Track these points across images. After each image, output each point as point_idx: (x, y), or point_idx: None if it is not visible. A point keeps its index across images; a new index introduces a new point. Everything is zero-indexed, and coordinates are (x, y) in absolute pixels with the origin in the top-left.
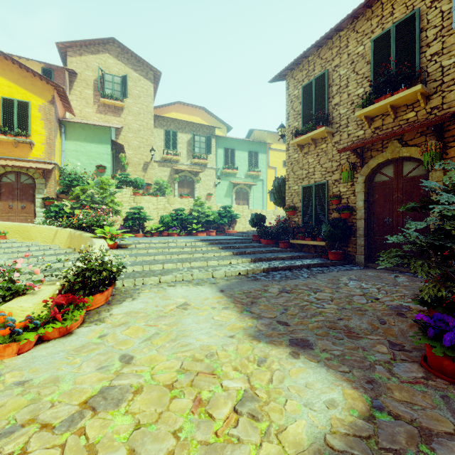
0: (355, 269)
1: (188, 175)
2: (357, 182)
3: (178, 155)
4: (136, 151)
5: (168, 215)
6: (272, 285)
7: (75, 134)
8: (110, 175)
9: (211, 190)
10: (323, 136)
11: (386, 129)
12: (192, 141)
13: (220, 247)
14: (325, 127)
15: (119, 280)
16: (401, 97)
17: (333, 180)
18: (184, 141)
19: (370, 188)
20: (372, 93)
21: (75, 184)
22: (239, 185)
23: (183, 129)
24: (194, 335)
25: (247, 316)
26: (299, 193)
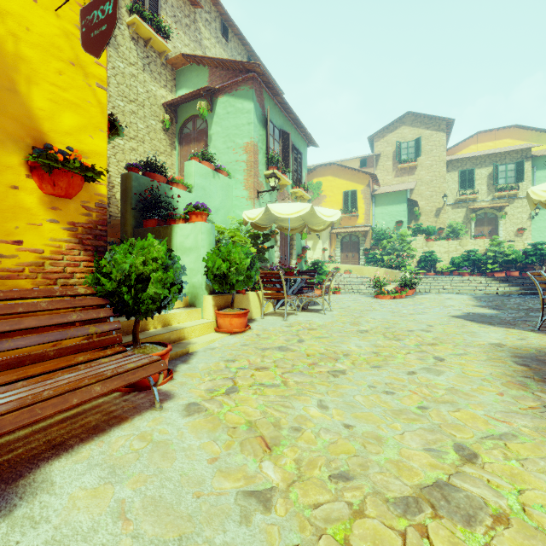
0: None
1: (488, 211)
2: None
3: (475, 193)
4: (428, 200)
5: (458, 256)
6: (517, 299)
7: (381, 201)
8: (406, 227)
9: (524, 223)
10: None
11: None
12: (493, 174)
13: (500, 281)
14: None
15: (417, 289)
16: None
17: None
18: (483, 176)
19: None
20: None
21: (382, 238)
22: None
23: (482, 164)
24: (448, 303)
25: (480, 303)
26: None
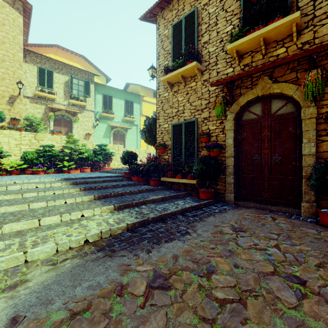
0: (229, 210)
1: (65, 114)
2: (226, 119)
3: (54, 94)
4: None
5: (32, 151)
6: (137, 265)
7: None
8: None
9: (90, 130)
10: (192, 74)
11: (255, 66)
12: (69, 82)
13: (81, 188)
14: (196, 62)
15: None
16: (277, 26)
17: (202, 118)
18: (61, 82)
19: (238, 126)
20: (243, 26)
21: None
22: (117, 128)
23: (60, 70)
24: None
25: None
26: (169, 131)
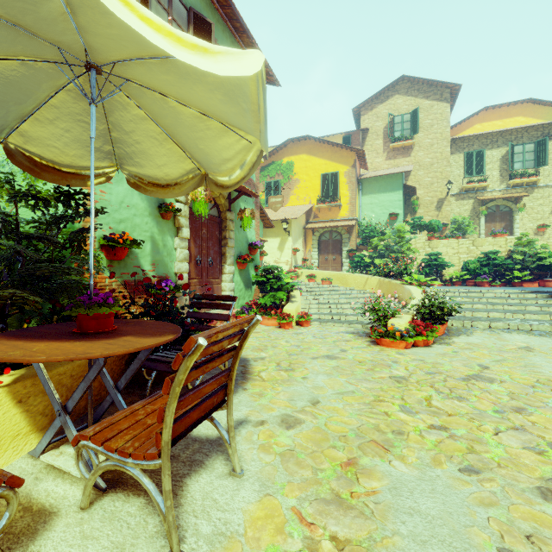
0: None
1: (501, 204)
2: None
3: (486, 180)
4: (428, 188)
5: (474, 260)
6: None
7: (369, 188)
8: (402, 221)
9: (545, 219)
10: None
11: None
12: (509, 155)
13: None
14: None
15: (448, 320)
16: None
17: None
18: (495, 160)
19: None
20: None
21: (372, 235)
22: None
23: (494, 144)
24: (545, 369)
25: None
26: None
